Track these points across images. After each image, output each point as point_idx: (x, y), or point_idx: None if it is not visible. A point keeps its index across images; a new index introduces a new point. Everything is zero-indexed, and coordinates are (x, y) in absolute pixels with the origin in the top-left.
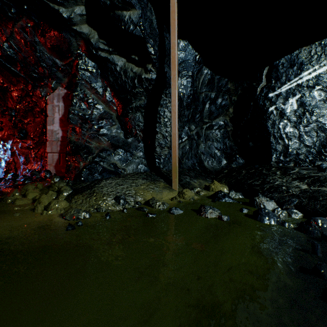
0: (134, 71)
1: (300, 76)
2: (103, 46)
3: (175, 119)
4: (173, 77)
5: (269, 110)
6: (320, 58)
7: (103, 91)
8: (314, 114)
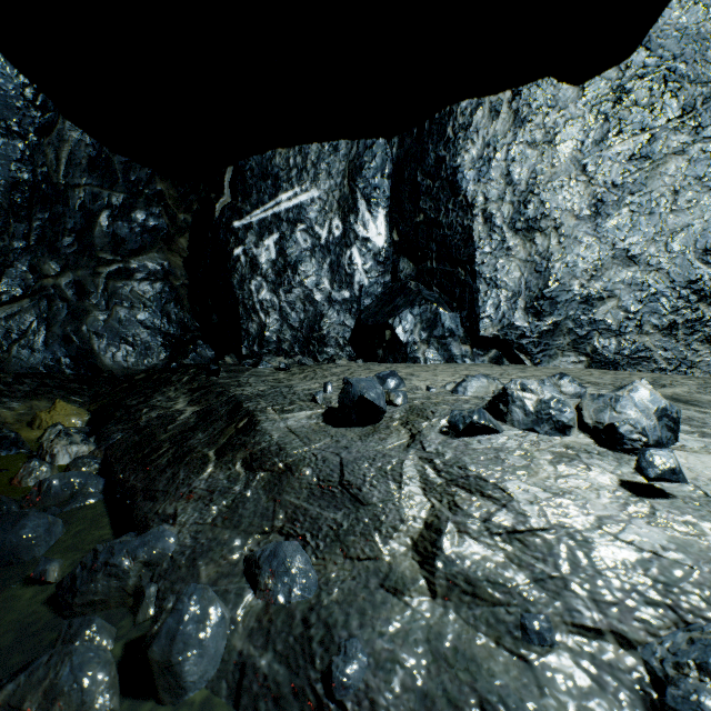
0: None
1: (277, 200)
2: None
3: None
4: None
5: (234, 254)
6: (302, 176)
7: None
8: (298, 272)
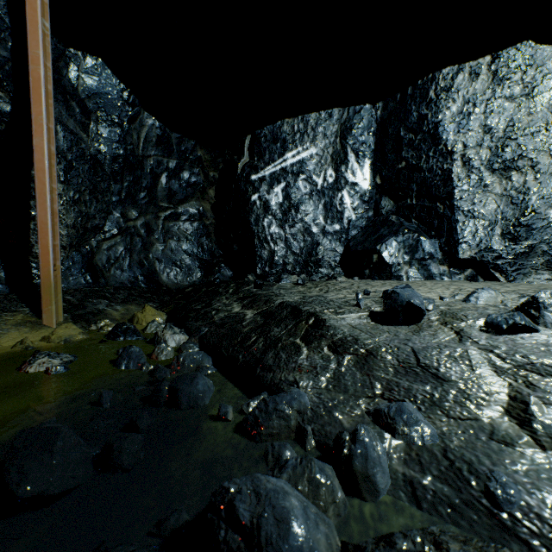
0: None
1: (284, 158)
2: None
3: (45, 196)
4: (37, 118)
5: (251, 199)
6: (303, 138)
7: None
8: (300, 211)
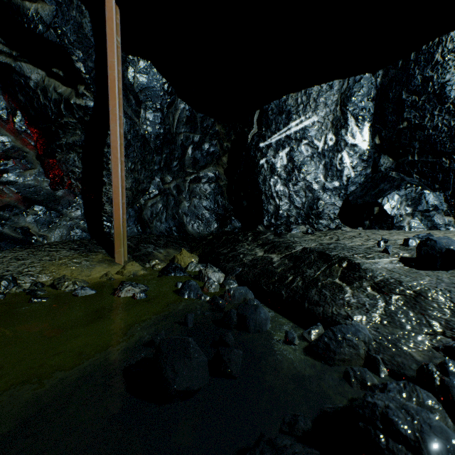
0: (60, 92)
1: (288, 127)
2: (1, 46)
3: (117, 167)
4: (113, 109)
5: (260, 163)
6: (306, 109)
7: (10, 115)
8: (302, 171)
